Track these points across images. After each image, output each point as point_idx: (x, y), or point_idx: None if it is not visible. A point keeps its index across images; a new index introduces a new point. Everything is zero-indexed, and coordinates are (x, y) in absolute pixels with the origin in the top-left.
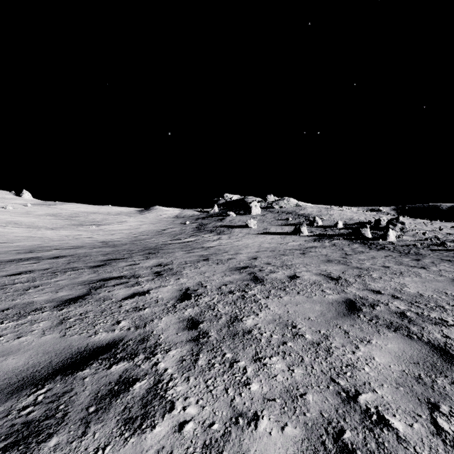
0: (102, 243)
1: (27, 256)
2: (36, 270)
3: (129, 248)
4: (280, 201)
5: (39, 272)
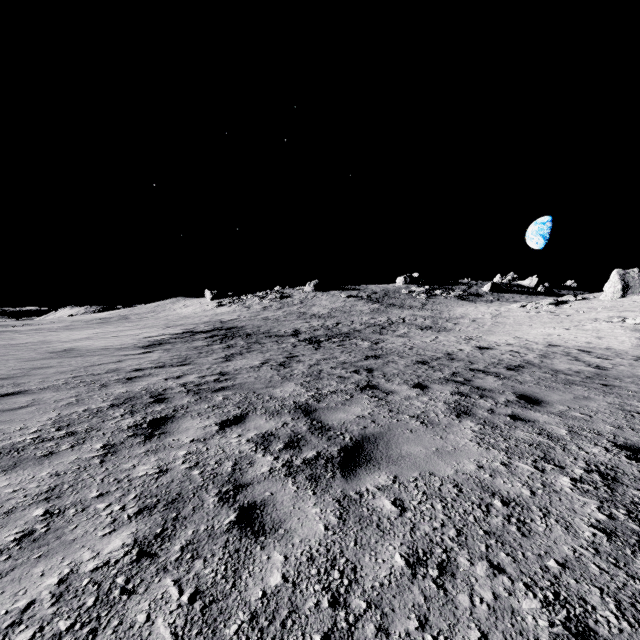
0: None
1: None
2: None
3: None
4: None
5: None
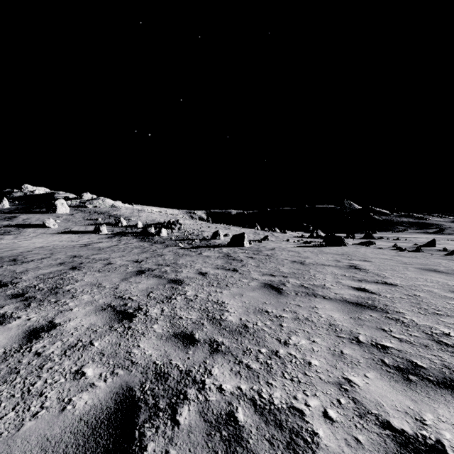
0: None
1: None
2: None
3: None
4: (95, 201)
5: None
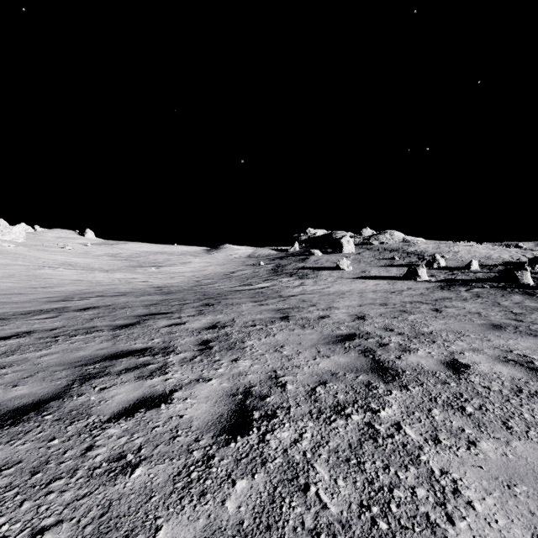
0: (155, 289)
1: (53, 306)
2: (38, 331)
3: (184, 296)
4: (380, 236)
5: (39, 334)
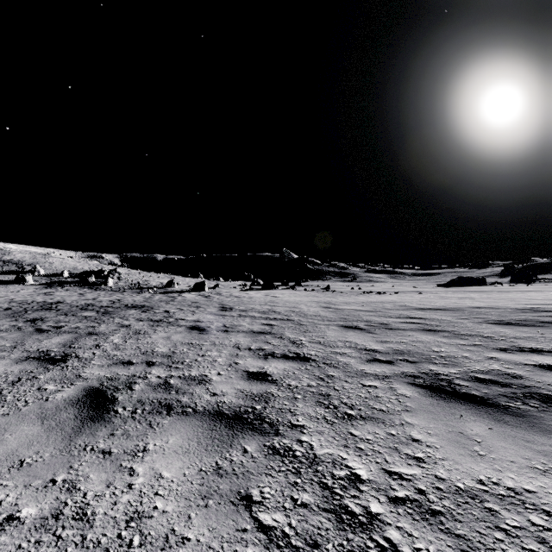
0: None
1: None
2: None
3: None
4: None
5: None
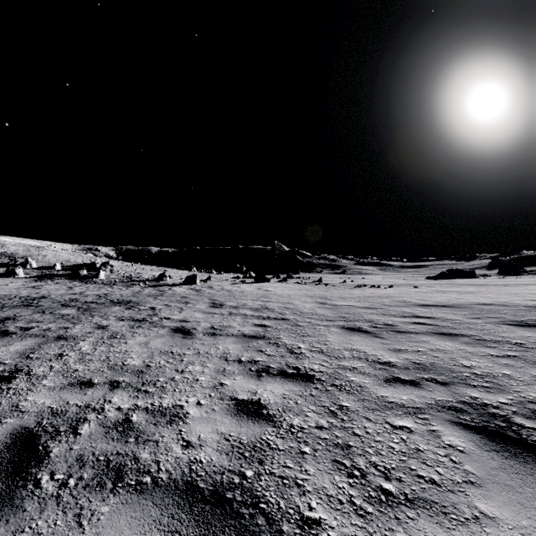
0: None
1: None
2: None
3: None
4: None
5: None
